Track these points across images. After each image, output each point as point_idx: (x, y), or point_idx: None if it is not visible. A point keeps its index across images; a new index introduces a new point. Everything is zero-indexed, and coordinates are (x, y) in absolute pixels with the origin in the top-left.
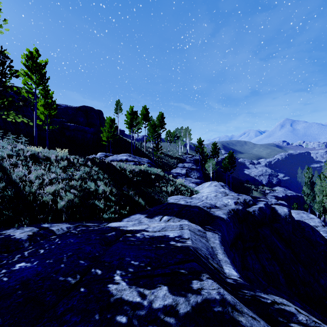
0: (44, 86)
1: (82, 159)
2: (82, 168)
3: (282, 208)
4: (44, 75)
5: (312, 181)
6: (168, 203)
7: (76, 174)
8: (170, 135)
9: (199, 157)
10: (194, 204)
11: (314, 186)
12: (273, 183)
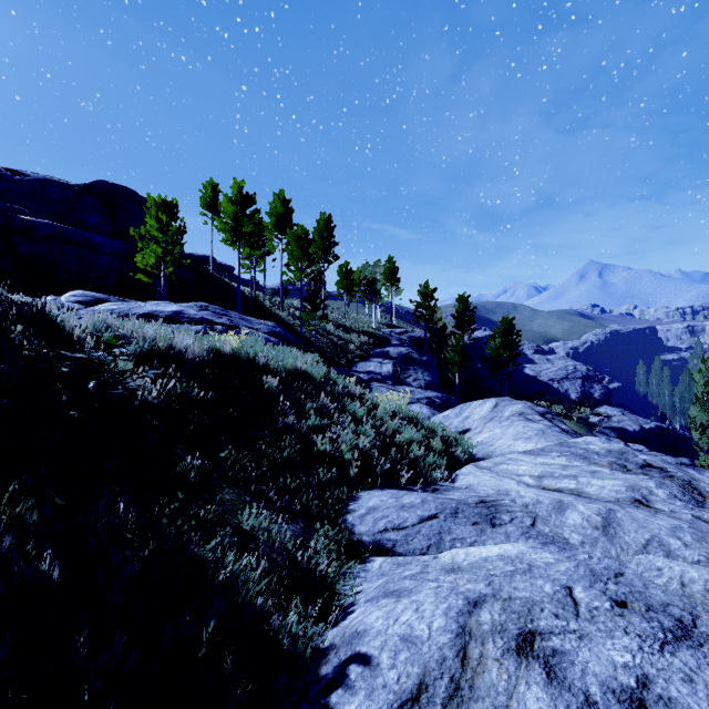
0: None
1: None
2: None
3: None
4: None
5: None
6: None
7: None
8: (350, 274)
9: (421, 332)
10: None
11: None
12: (593, 398)
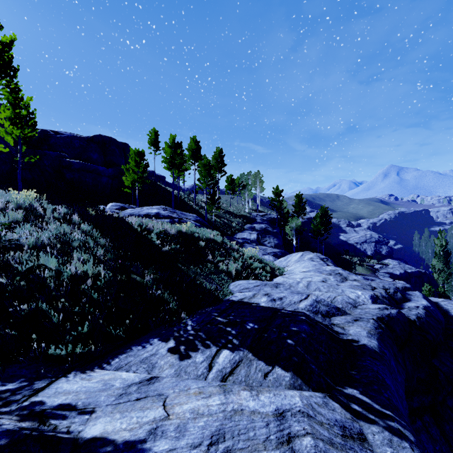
0: (10, 82)
1: (62, 209)
2: (54, 227)
3: None
4: (7, 62)
5: (446, 251)
6: (232, 303)
7: (21, 238)
8: (233, 182)
9: (275, 215)
10: (291, 307)
11: (449, 259)
12: (381, 254)
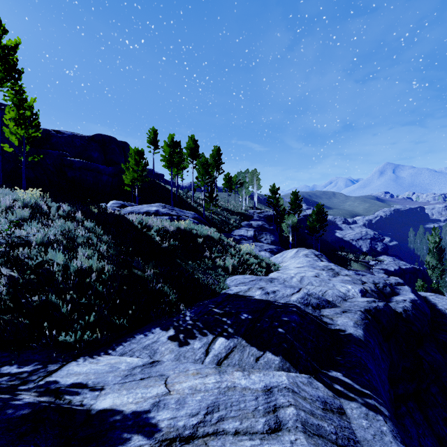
0: (15, 85)
1: (66, 207)
2: (59, 224)
3: (443, 299)
4: (12, 65)
5: (440, 248)
6: (228, 296)
7: (29, 235)
8: (230, 180)
9: (271, 212)
10: (284, 299)
11: (443, 255)
12: (377, 251)
